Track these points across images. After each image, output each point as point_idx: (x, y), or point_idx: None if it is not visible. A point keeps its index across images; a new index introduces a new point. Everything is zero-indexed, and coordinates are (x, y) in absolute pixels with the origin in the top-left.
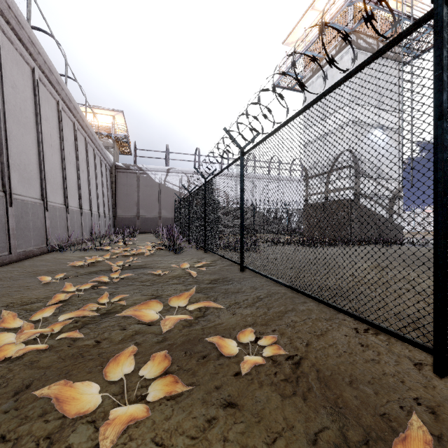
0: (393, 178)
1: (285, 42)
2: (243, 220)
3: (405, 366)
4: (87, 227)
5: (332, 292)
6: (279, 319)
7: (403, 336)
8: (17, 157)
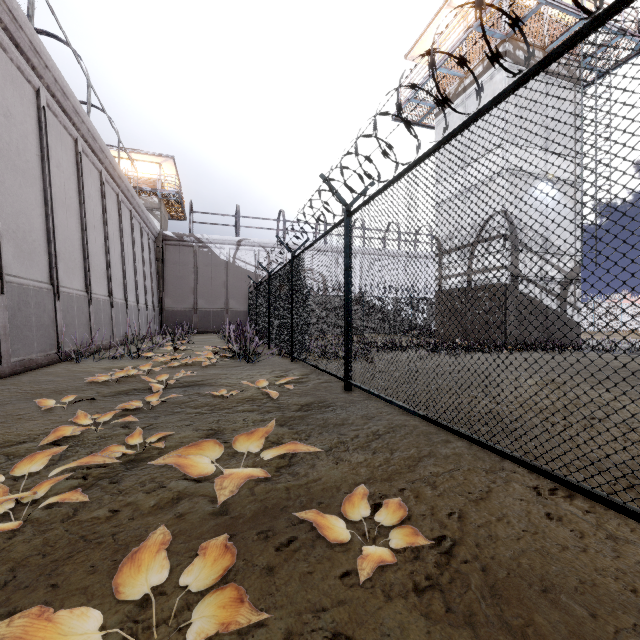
0: (604, 242)
1: (408, 55)
2: (349, 313)
3: (632, 559)
4: (121, 325)
5: (495, 428)
6: (410, 471)
7: (623, 506)
8: (13, 220)
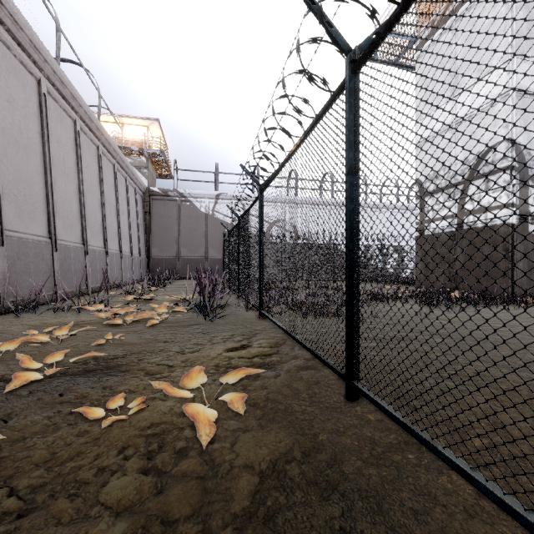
0: None
1: None
2: (355, 254)
3: None
4: (98, 272)
5: None
6: None
7: None
8: None
